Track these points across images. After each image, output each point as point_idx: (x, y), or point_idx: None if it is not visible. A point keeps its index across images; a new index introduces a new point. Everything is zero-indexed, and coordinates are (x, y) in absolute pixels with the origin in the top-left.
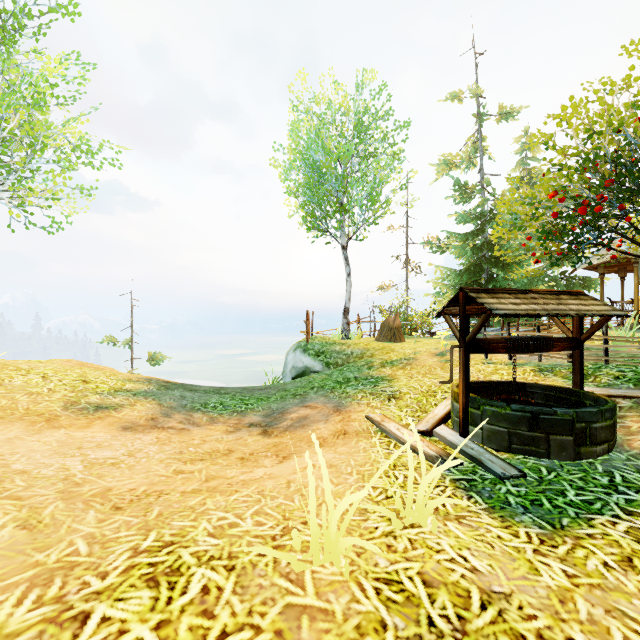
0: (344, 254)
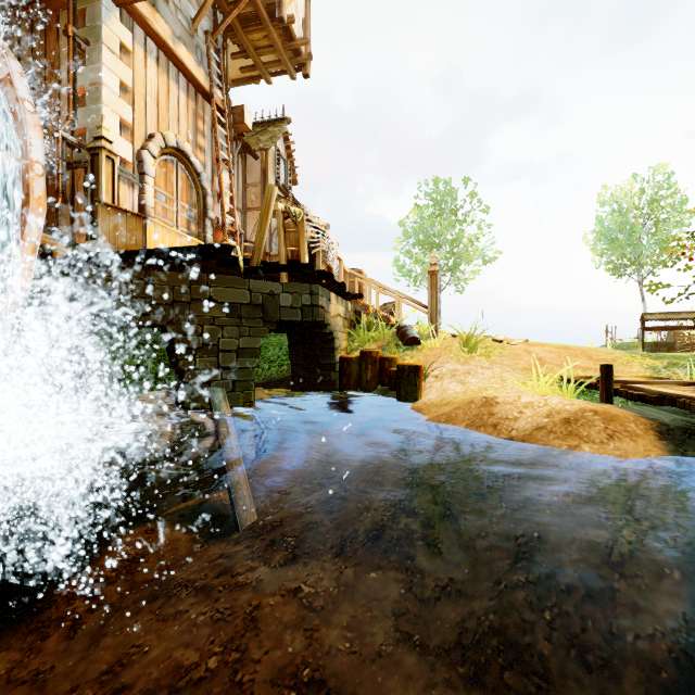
0: (640, 287)
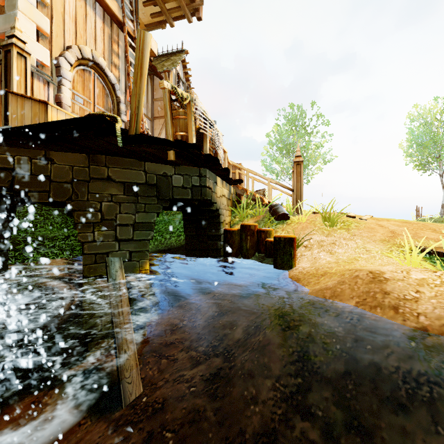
0: (441, 178)
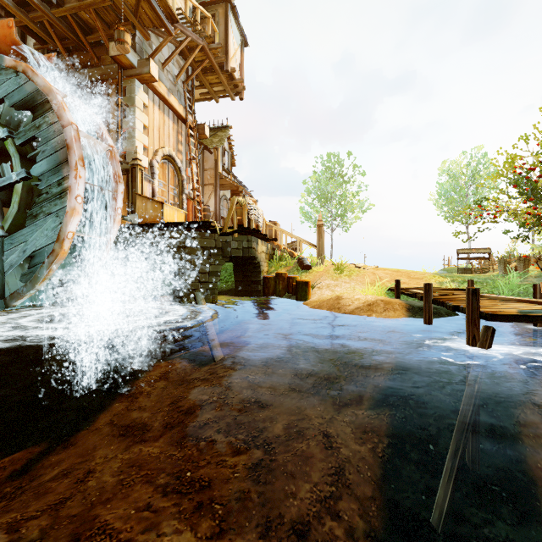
0: (466, 230)
